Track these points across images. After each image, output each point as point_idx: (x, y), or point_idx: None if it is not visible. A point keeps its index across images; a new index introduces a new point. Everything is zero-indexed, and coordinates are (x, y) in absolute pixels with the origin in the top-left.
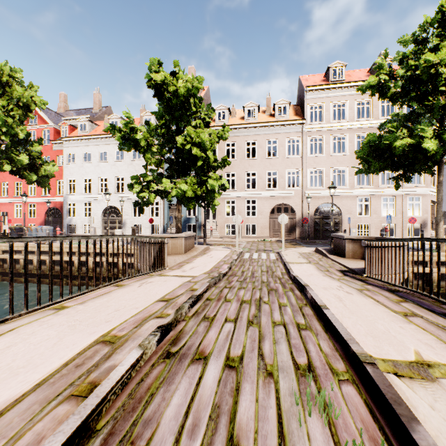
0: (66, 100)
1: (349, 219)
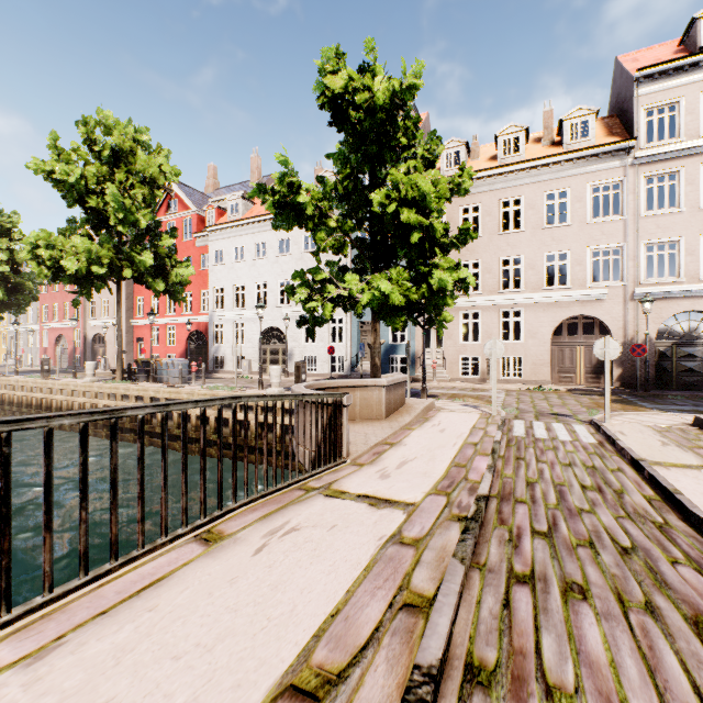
0: (216, 175)
1: None
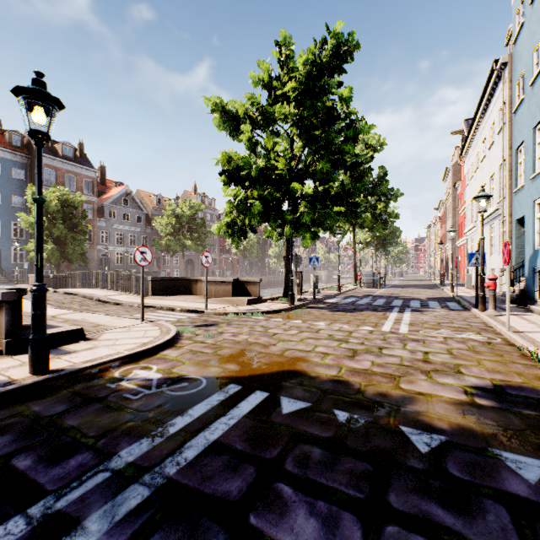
0: None
1: None
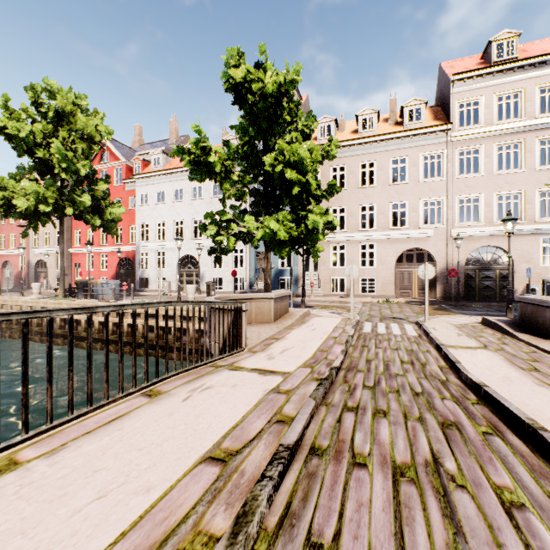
0: (141, 133)
1: (528, 271)
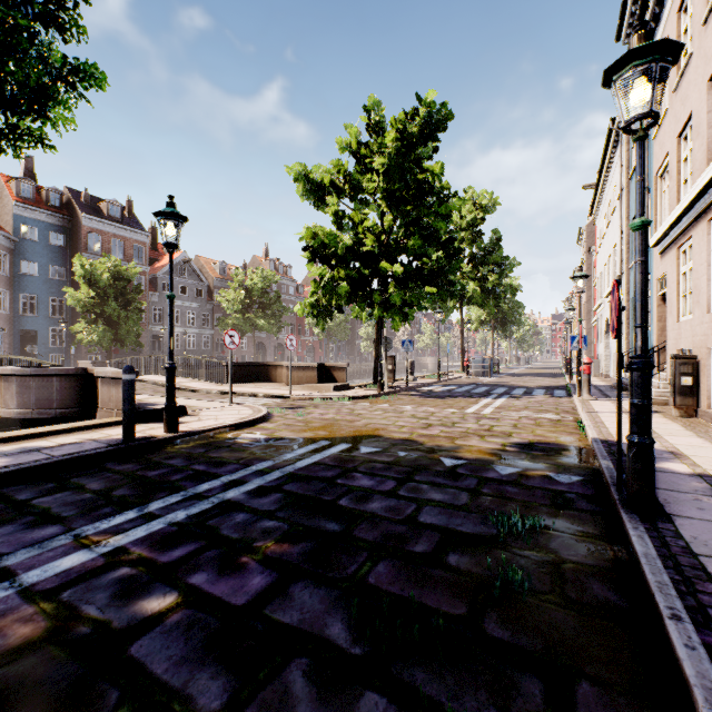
0: None
1: None
